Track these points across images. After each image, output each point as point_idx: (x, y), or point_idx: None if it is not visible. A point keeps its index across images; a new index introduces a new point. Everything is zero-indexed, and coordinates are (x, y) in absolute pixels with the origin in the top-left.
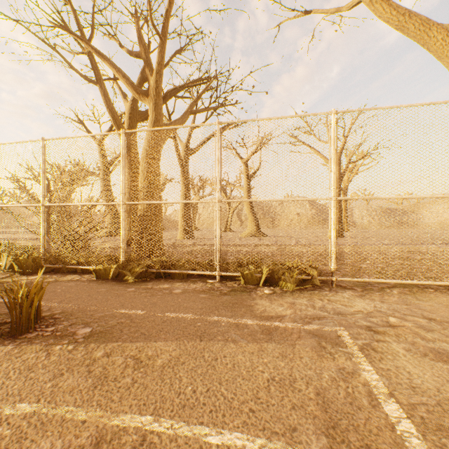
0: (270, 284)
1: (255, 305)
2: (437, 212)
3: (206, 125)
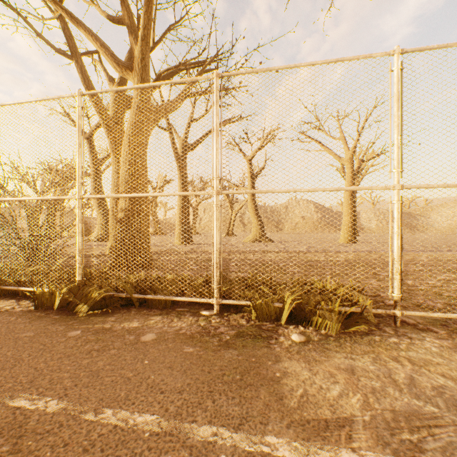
0: (297, 320)
1: (284, 379)
2: (447, 216)
3: (199, 79)
